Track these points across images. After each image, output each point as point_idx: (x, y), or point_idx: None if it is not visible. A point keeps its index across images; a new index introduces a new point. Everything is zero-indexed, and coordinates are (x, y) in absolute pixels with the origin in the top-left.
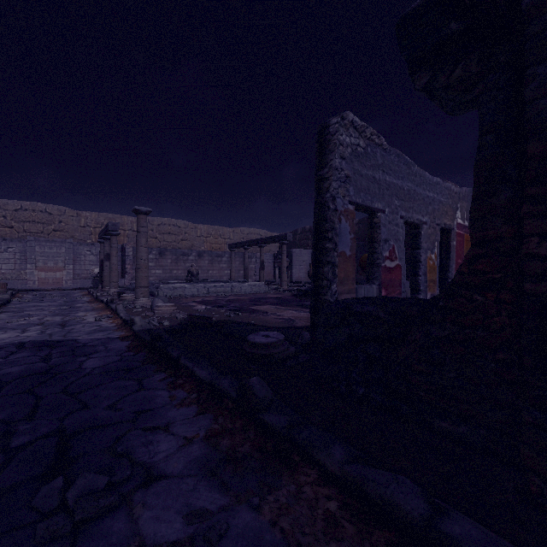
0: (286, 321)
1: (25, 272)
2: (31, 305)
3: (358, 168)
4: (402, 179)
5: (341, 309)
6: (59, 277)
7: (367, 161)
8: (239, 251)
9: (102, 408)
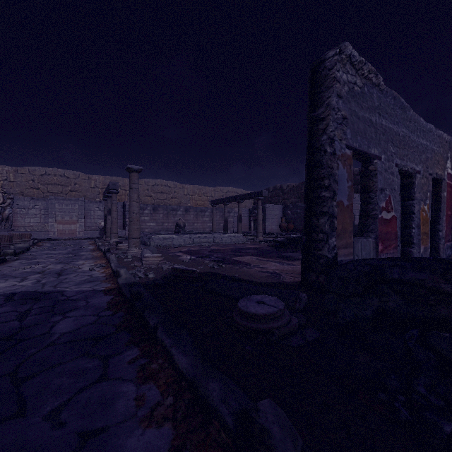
0: (272, 275)
1: (48, 224)
2: (44, 253)
3: (355, 109)
4: (397, 123)
5: (365, 273)
6: (73, 229)
7: (364, 103)
8: (219, 207)
9: (40, 417)
